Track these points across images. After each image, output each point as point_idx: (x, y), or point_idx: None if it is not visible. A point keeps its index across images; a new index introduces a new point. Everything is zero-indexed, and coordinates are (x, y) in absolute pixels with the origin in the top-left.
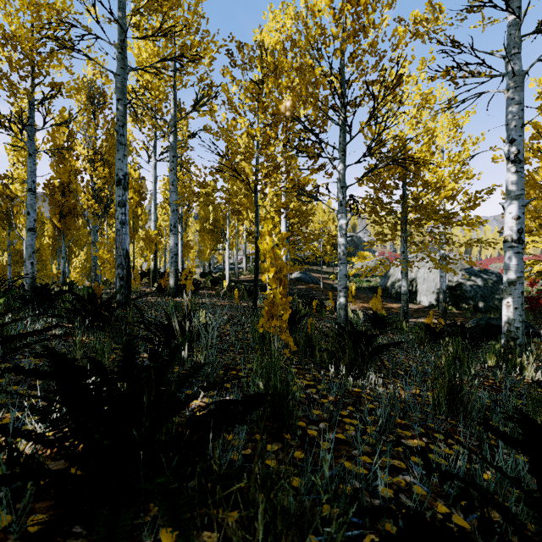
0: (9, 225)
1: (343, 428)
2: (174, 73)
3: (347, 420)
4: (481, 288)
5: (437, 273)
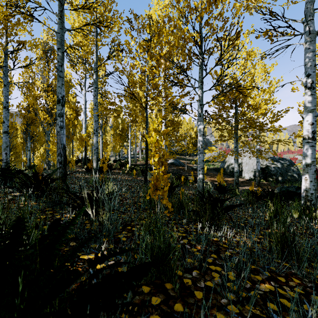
0: None
1: (210, 275)
2: (96, 36)
3: (212, 267)
4: (280, 168)
5: (254, 160)
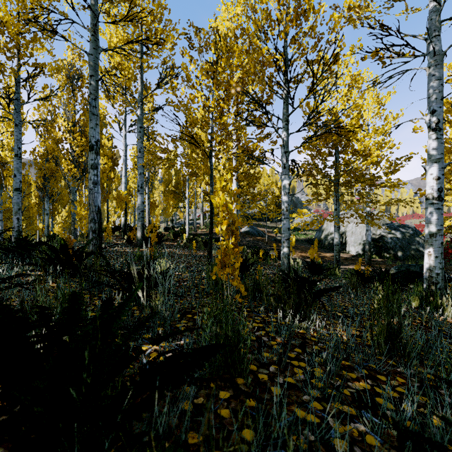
0: (1, 187)
1: (292, 371)
2: (141, 56)
3: (295, 362)
4: (400, 240)
5: (363, 228)
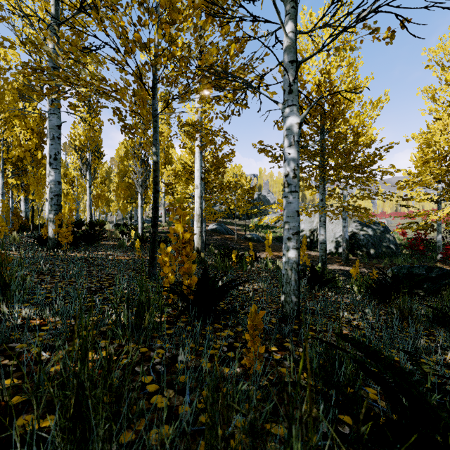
0: None
1: None
2: None
3: None
4: (372, 237)
5: (335, 225)
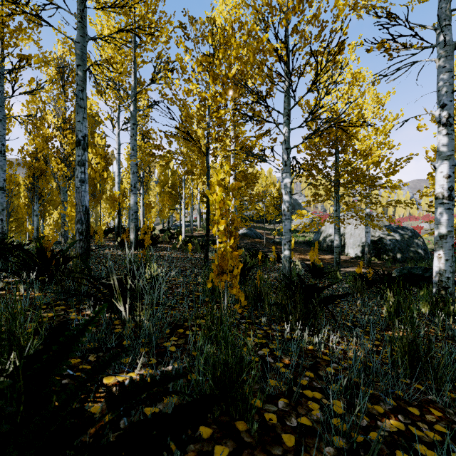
0: None
1: (306, 407)
2: (134, 49)
3: (308, 393)
4: (399, 242)
5: (362, 230)
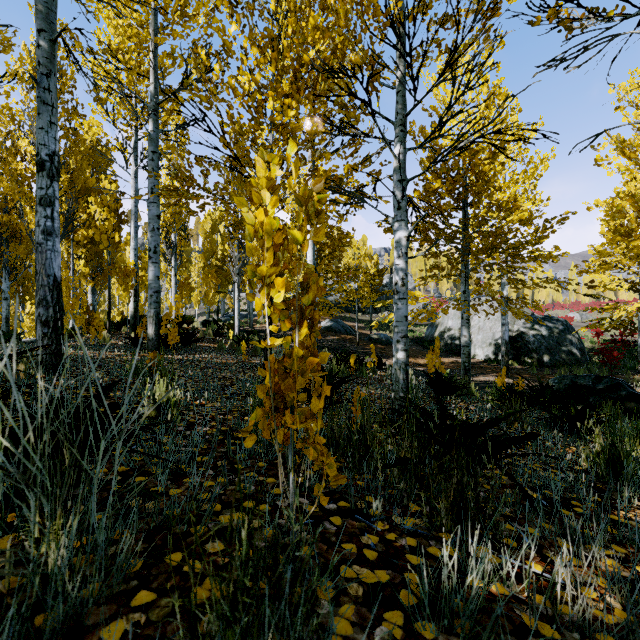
0: None
1: None
2: (155, 34)
3: None
4: (546, 338)
5: (494, 321)
